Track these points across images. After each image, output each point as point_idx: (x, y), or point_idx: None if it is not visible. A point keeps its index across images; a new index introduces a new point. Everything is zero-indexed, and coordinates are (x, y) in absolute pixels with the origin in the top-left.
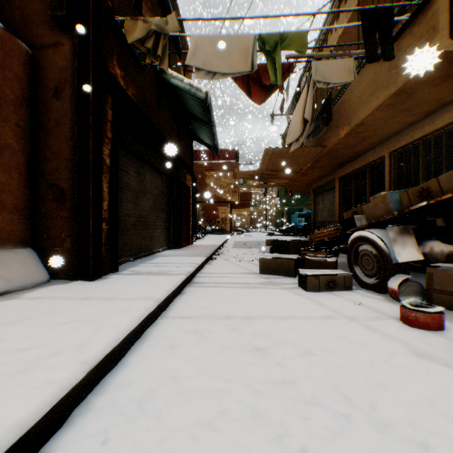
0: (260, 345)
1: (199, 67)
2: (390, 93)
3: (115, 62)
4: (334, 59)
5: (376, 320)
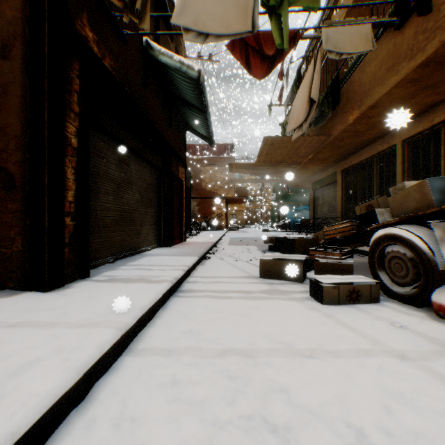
0: (276, 417)
1: (187, 27)
2: (415, 63)
3: (86, 22)
4: (348, 26)
5: (437, 358)
